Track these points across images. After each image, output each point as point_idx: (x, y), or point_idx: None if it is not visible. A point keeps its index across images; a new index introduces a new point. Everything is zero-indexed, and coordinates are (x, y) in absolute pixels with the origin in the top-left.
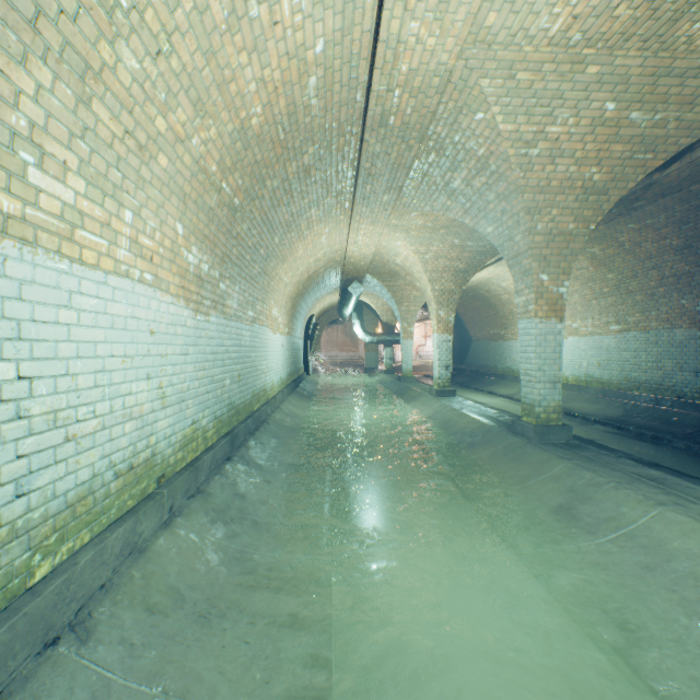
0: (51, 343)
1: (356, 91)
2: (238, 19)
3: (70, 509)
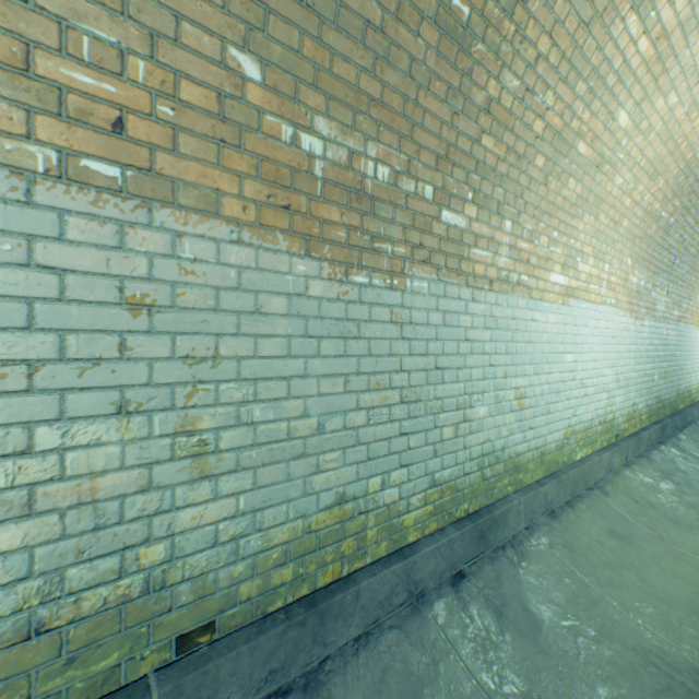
0: (580, 345)
1: None
2: (695, 104)
3: (584, 431)
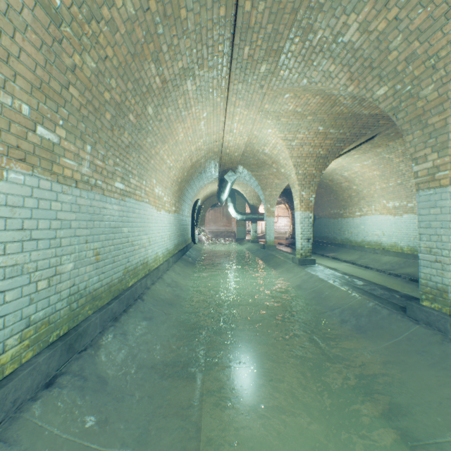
0: None
1: None
2: None
3: None
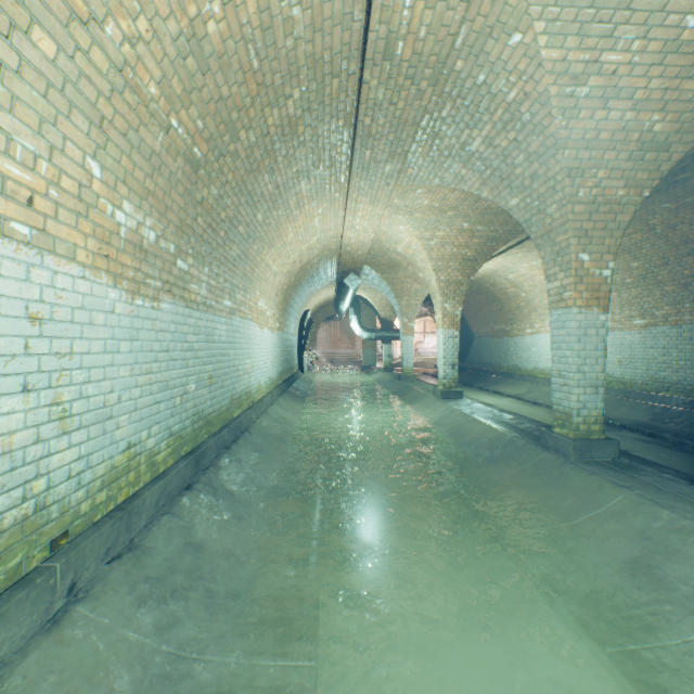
0: None
1: None
2: None
3: None
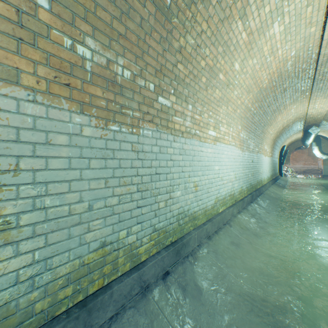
0: (221, 162)
1: (311, 56)
2: (262, 65)
3: (223, 199)
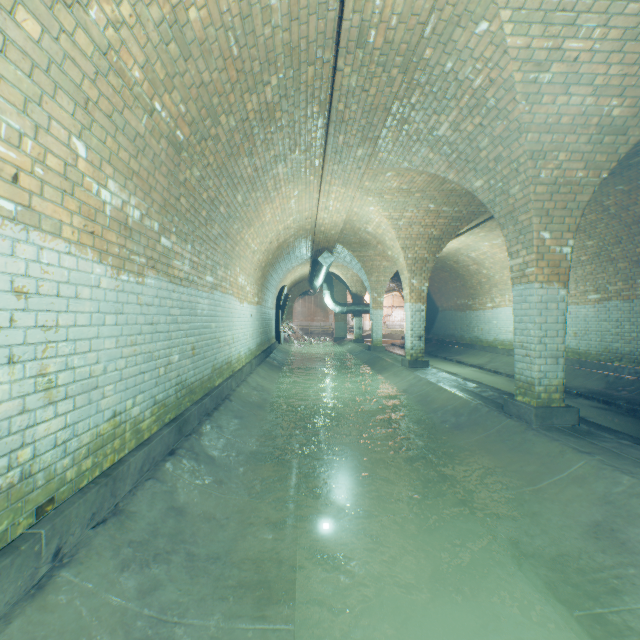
0: None
1: None
2: None
3: None
